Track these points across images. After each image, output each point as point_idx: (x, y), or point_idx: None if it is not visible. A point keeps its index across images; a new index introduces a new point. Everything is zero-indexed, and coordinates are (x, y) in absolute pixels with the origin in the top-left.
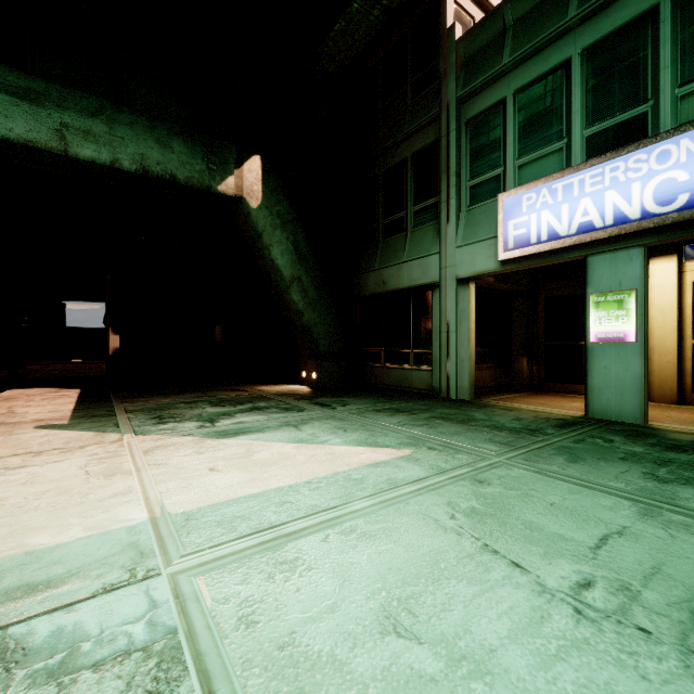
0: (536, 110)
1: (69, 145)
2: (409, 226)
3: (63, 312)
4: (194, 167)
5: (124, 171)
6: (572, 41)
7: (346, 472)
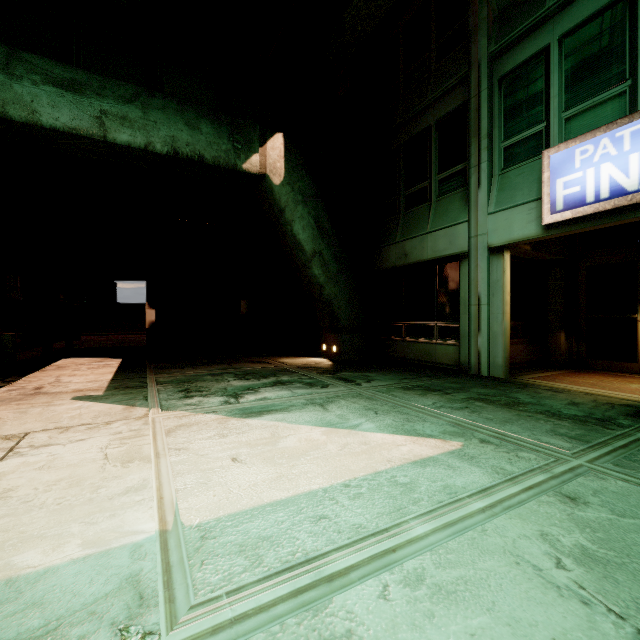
0: (588, 53)
1: (108, 131)
2: (433, 195)
3: (115, 290)
4: (221, 147)
5: (156, 154)
6: None
7: (389, 471)
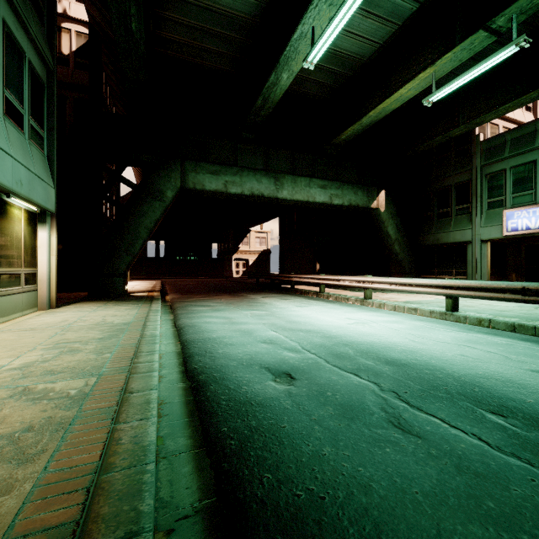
0: (520, 176)
1: (332, 201)
2: (452, 215)
3: None
4: (364, 200)
5: (343, 205)
6: (536, 153)
7: None
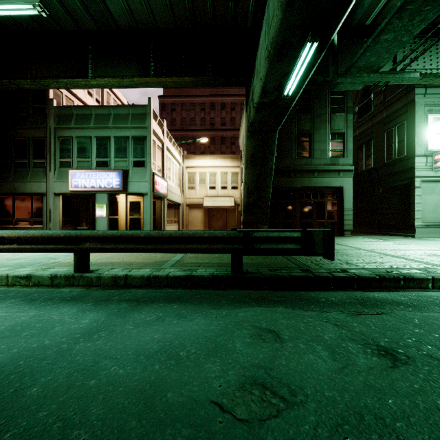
0: (82, 146)
1: None
2: (31, 166)
3: None
4: None
5: None
6: (92, 132)
7: None
